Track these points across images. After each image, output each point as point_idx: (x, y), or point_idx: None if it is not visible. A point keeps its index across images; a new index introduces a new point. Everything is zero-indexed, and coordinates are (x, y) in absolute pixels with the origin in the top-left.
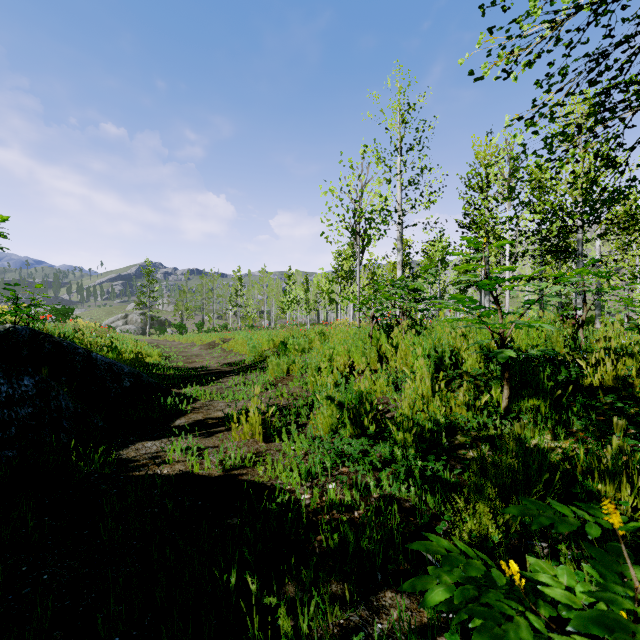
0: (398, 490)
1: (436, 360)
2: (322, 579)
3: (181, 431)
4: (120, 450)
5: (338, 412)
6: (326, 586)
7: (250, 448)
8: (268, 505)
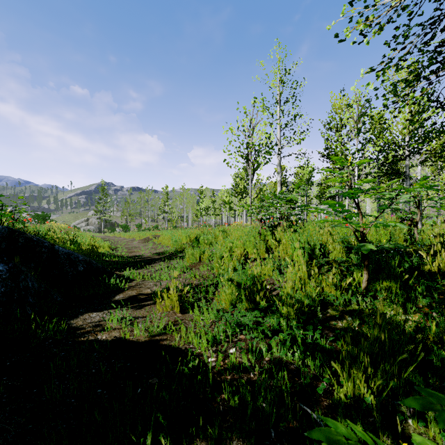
0: (284, 354)
1: (309, 251)
2: (225, 442)
3: (119, 304)
4: (71, 320)
5: (236, 290)
6: (228, 443)
7: (170, 318)
8: (182, 366)
